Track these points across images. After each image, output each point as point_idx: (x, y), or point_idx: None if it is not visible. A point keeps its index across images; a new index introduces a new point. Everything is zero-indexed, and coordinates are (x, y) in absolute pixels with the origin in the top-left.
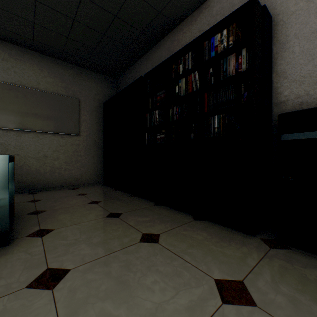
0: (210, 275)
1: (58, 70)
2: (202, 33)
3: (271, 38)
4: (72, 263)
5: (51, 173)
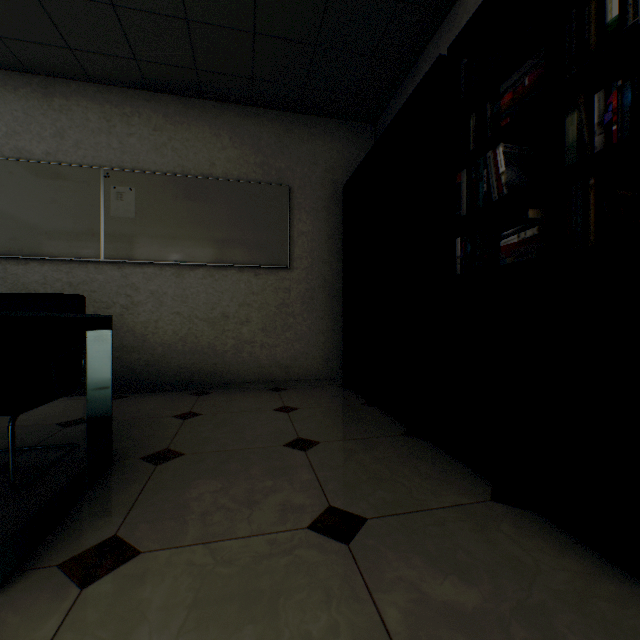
0: None
1: (248, 129)
2: None
3: None
4: None
5: (236, 352)
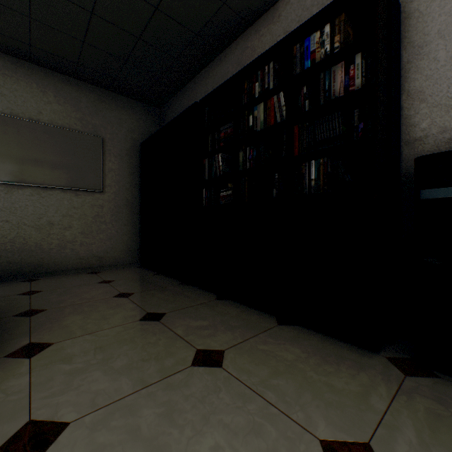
0: (311, 432)
1: (70, 92)
2: (291, 31)
3: (400, 39)
4: (73, 410)
5: (60, 249)
